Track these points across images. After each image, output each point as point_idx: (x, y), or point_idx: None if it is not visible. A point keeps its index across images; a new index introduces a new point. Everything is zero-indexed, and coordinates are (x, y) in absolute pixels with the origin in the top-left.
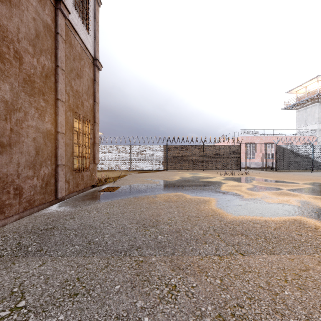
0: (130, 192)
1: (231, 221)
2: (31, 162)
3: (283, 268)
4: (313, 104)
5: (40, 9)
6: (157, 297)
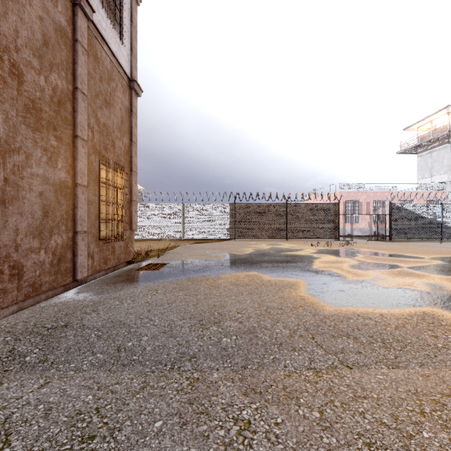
0: (182, 272)
1: (330, 315)
2: (36, 228)
3: (415, 391)
4: (442, 145)
5: (50, 4)
6: (220, 443)
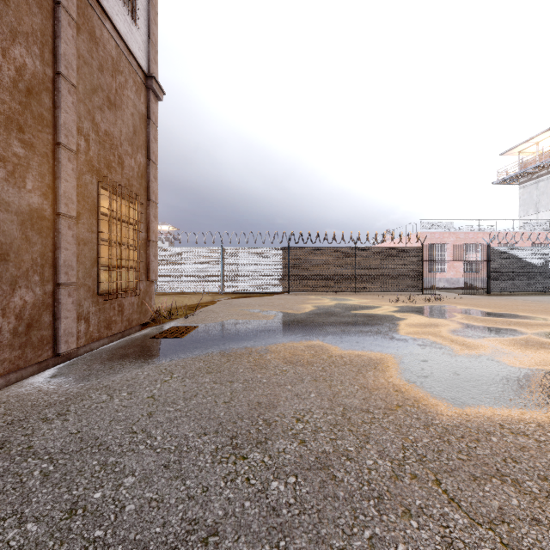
0: (215, 340)
1: (454, 426)
2: None
3: None
4: None
5: None
6: None
